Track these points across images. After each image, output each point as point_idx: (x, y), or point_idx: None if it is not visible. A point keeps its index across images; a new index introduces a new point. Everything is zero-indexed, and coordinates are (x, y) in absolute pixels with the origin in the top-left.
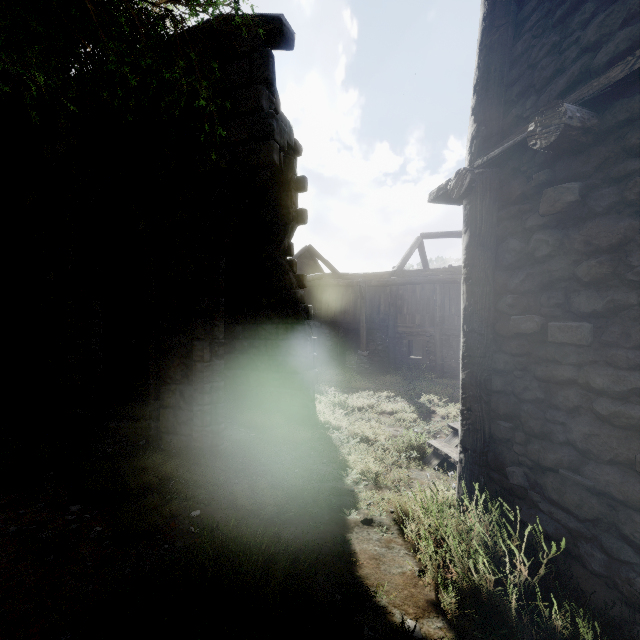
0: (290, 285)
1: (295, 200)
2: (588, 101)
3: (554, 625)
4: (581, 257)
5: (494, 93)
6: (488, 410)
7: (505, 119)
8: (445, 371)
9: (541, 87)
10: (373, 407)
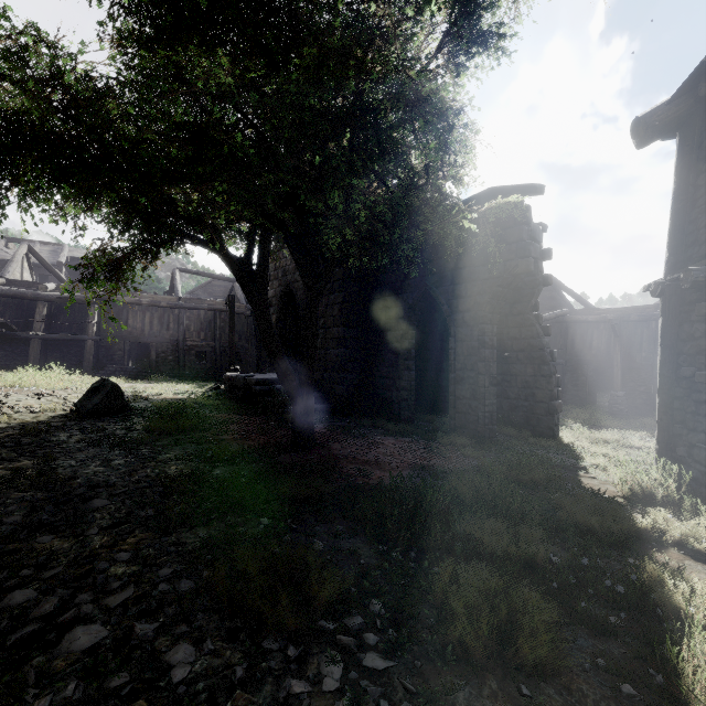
0: (537, 335)
1: (541, 268)
2: None
3: (675, 499)
4: None
5: (678, 238)
6: (671, 419)
7: (685, 254)
8: None
9: (700, 245)
10: (620, 441)
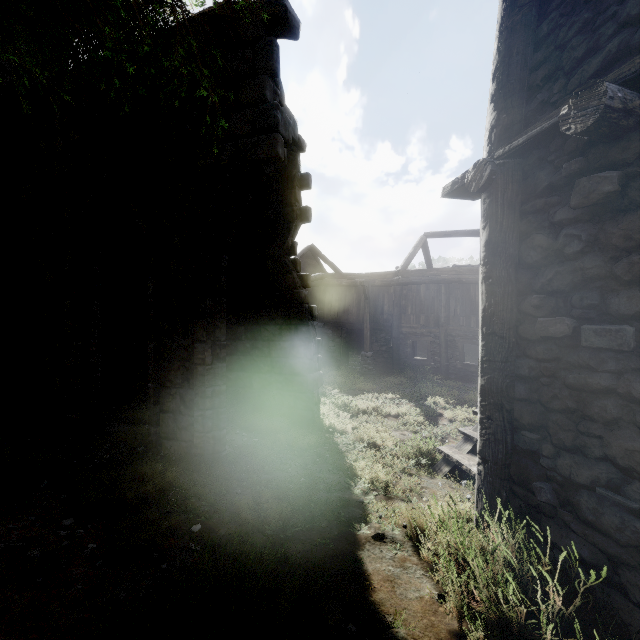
0: (294, 285)
1: (299, 198)
2: (630, 80)
3: None
4: (620, 253)
5: (516, 78)
6: (510, 419)
7: (529, 105)
8: (450, 372)
9: (571, 69)
10: (378, 410)
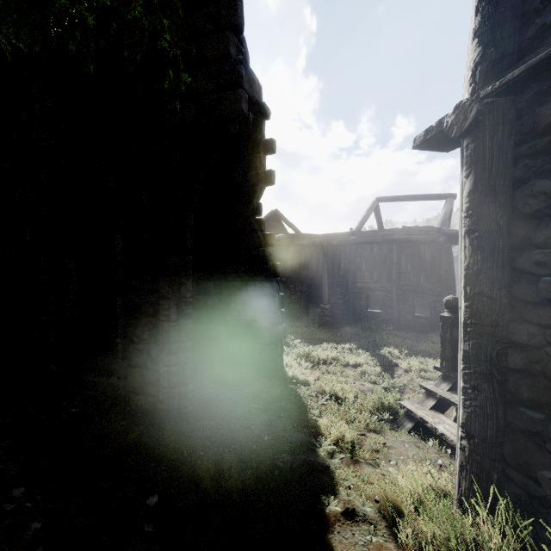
0: (259, 243)
1: (264, 162)
2: None
3: None
4: None
5: (507, 5)
6: (503, 392)
7: (524, 34)
8: (401, 323)
9: None
10: (337, 359)
